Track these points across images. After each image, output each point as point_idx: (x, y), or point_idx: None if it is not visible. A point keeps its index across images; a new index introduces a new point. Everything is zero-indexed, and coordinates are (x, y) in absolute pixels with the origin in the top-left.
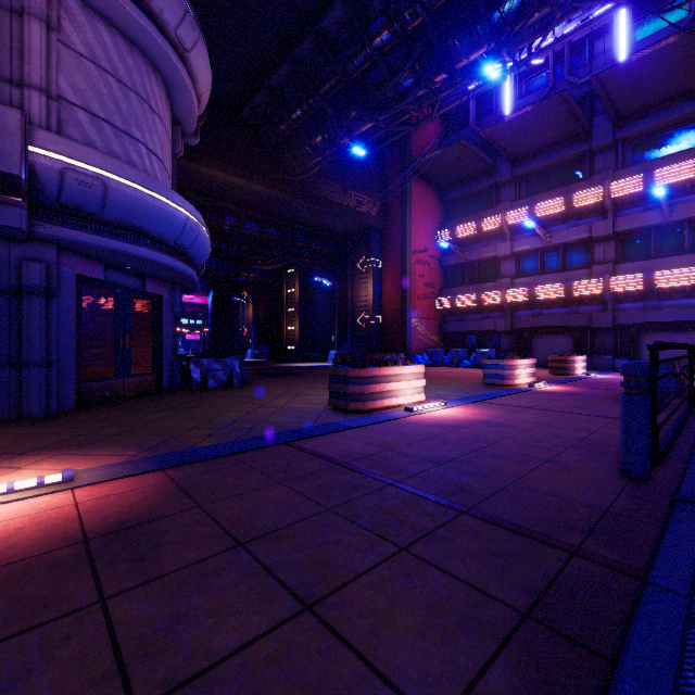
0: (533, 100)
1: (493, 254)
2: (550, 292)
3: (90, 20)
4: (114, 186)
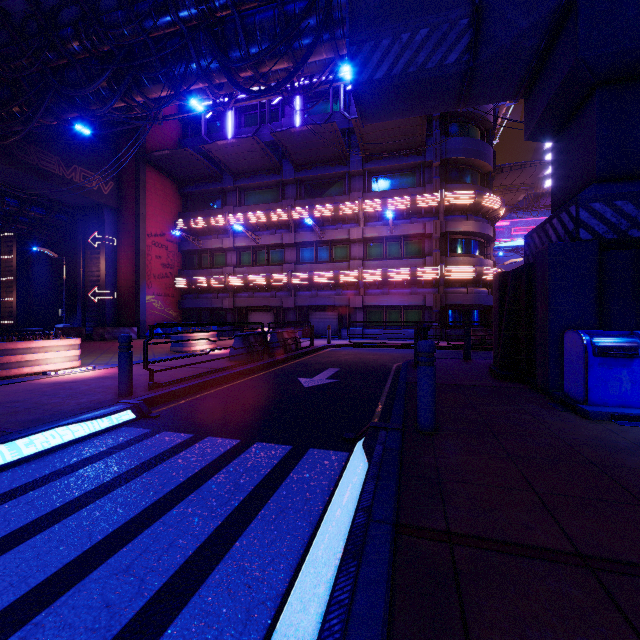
0: (248, 132)
1: (221, 246)
2: (257, 280)
3: None
4: None
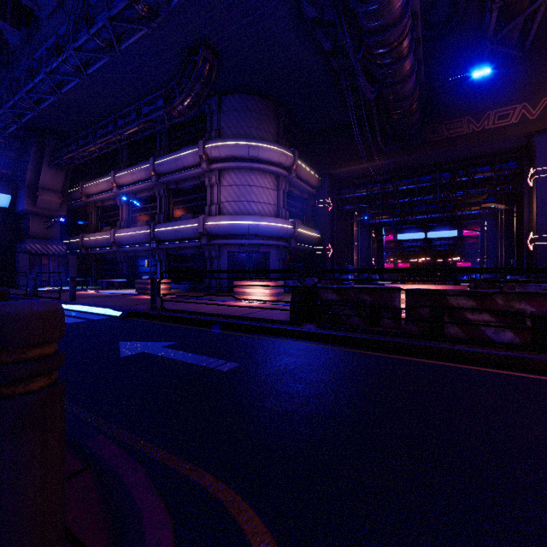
0: None
1: None
2: None
3: (228, 173)
4: (221, 225)
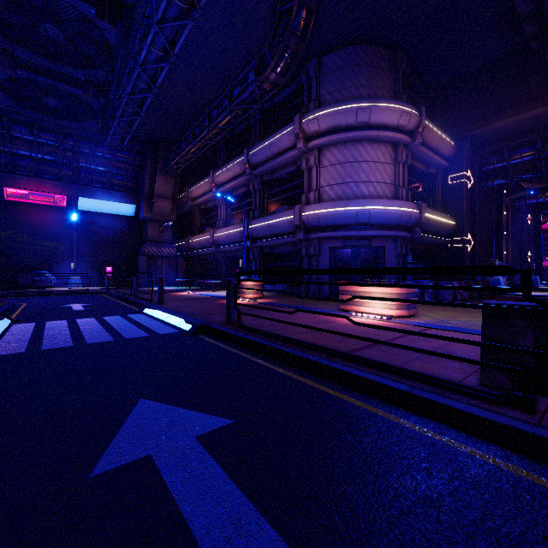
0: None
1: None
2: None
3: (330, 150)
4: (320, 214)
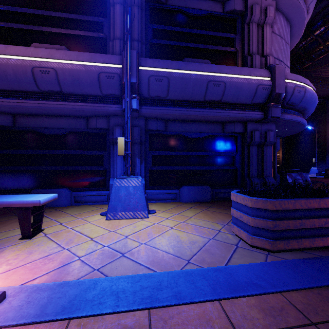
0: None
1: None
2: None
3: (278, 17)
4: (307, 90)
